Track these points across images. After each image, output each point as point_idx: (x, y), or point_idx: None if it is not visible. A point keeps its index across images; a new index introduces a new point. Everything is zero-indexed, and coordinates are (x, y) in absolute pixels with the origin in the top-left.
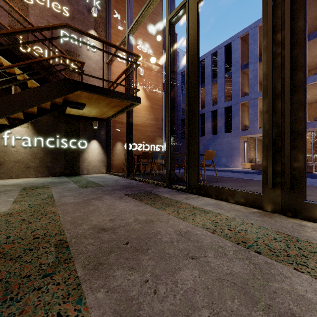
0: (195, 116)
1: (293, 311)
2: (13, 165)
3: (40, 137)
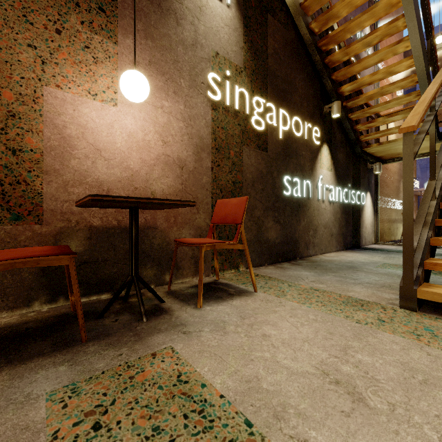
0: None
1: None
2: (322, 232)
3: (338, 186)
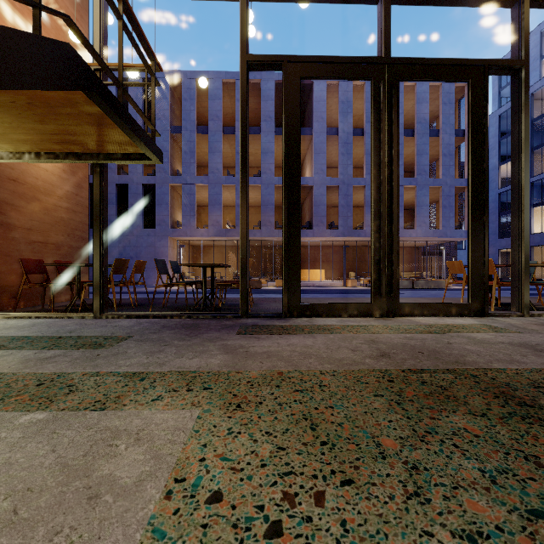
0: (298, 218)
1: (497, 341)
2: None
3: None
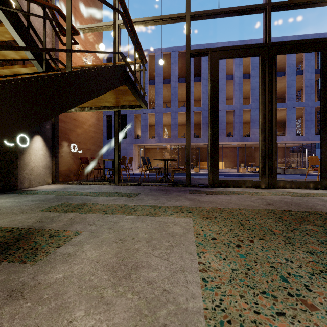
0: (217, 134)
1: None
2: None
3: None
